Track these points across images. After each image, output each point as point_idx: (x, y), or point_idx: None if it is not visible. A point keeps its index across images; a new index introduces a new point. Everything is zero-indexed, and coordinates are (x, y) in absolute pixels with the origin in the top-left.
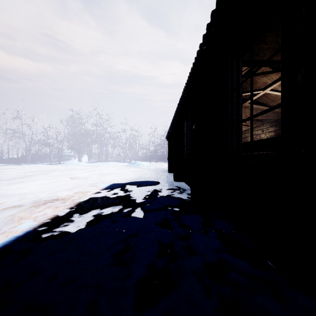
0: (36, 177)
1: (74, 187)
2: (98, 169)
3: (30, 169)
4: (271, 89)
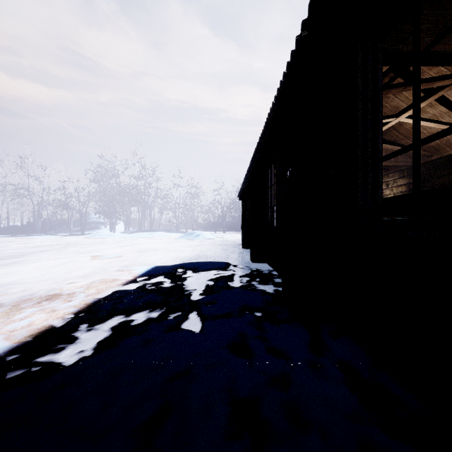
0: (41, 256)
1: (95, 272)
2: (138, 242)
3: (37, 242)
4: (408, 116)
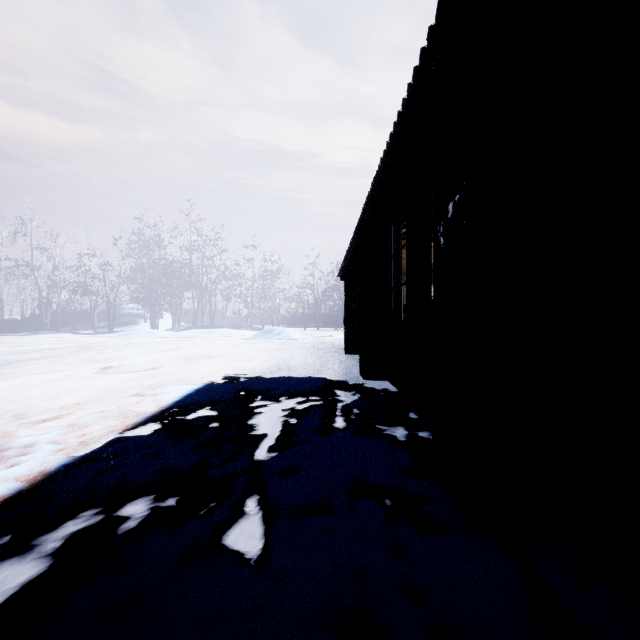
0: (28, 367)
1: (98, 397)
2: (188, 344)
3: (37, 344)
4: None
